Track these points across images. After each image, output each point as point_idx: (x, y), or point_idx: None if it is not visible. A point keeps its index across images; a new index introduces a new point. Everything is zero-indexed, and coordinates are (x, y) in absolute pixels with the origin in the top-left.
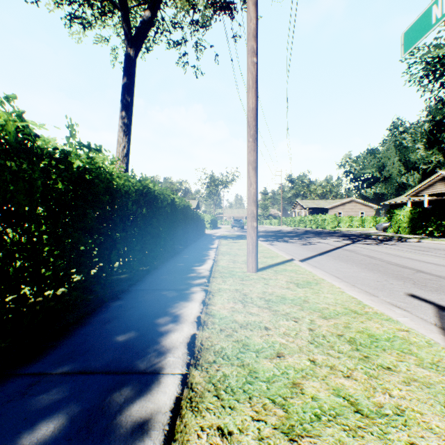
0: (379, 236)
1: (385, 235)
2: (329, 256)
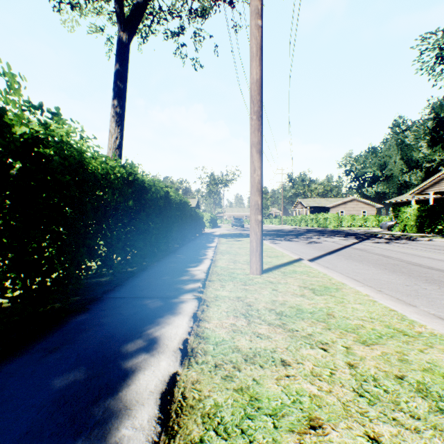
0: (386, 234)
1: (392, 233)
2: (340, 256)
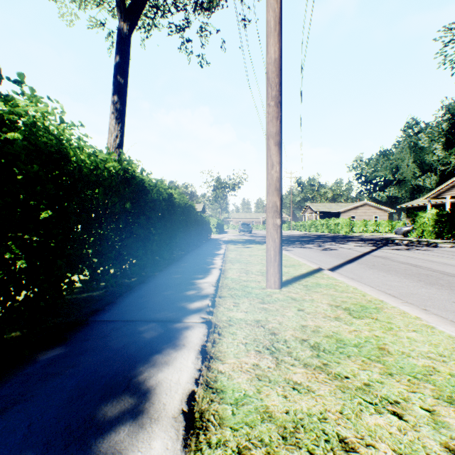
0: (403, 240)
1: (409, 239)
2: (362, 265)
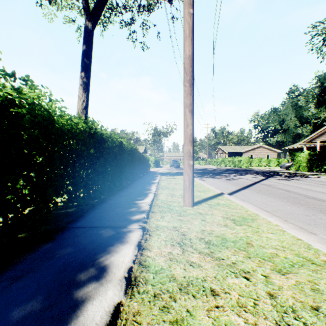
0: (285, 173)
1: (289, 172)
2: (252, 190)
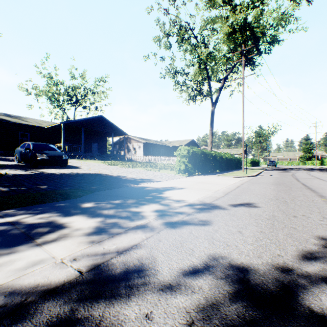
0: None
1: None
2: (278, 173)
